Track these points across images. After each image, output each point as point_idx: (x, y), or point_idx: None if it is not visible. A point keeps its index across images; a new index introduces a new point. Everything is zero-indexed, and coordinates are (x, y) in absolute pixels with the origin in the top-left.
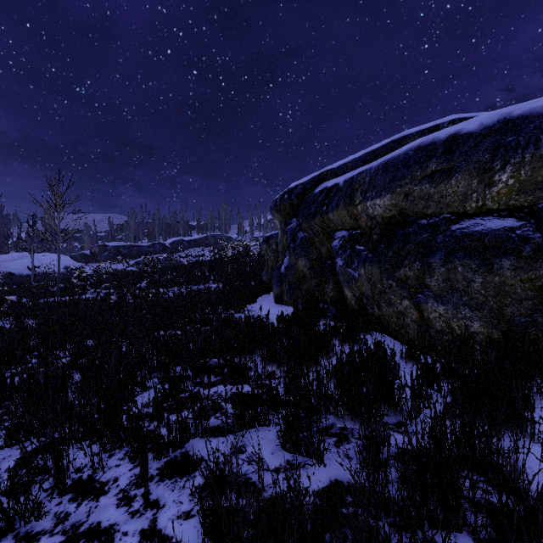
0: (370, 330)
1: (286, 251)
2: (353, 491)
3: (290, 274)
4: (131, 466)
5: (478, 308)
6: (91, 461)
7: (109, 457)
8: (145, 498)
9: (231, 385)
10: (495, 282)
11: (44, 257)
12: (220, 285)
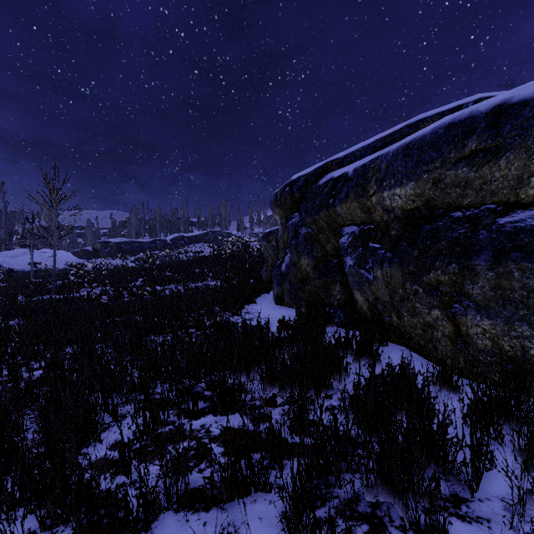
0: (386, 341)
1: (287, 248)
2: None
3: (292, 273)
4: None
5: None
6: None
7: None
8: None
9: (222, 415)
10: None
11: (46, 253)
12: (218, 283)
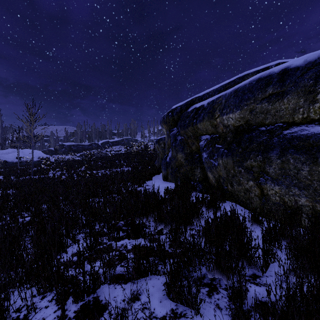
0: (225, 200)
1: (170, 148)
2: None
3: (172, 162)
4: (56, 308)
5: (305, 188)
6: (26, 304)
7: (42, 299)
8: None
9: (133, 239)
10: (319, 170)
11: (26, 151)
12: (129, 168)
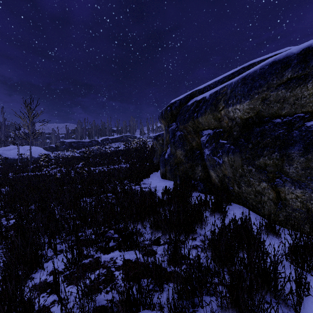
0: (230, 202)
1: (168, 144)
2: None
3: (171, 159)
4: None
5: None
6: None
7: None
8: None
9: (125, 251)
10: None
11: (28, 148)
12: (128, 165)
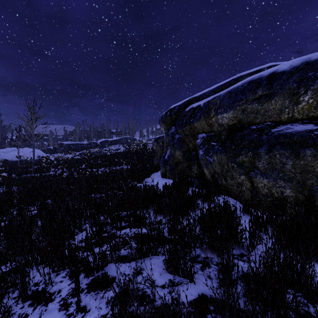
0: (220, 194)
1: (168, 146)
2: (214, 302)
3: (171, 160)
4: (69, 282)
5: (289, 180)
6: (44, 278)
7: (56, 276)
8: (77, 304)
9: (134, 228)
10: (301, 164)
11: (26, 150)
12: (129, 167)
